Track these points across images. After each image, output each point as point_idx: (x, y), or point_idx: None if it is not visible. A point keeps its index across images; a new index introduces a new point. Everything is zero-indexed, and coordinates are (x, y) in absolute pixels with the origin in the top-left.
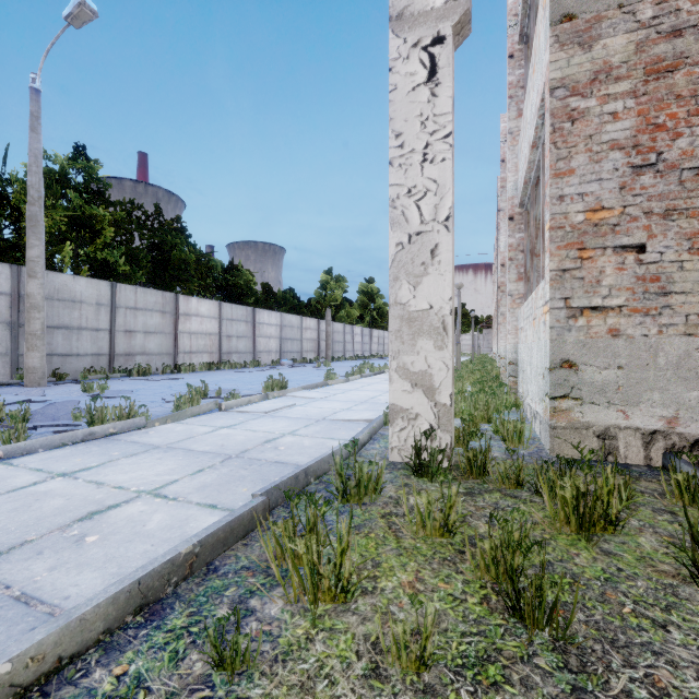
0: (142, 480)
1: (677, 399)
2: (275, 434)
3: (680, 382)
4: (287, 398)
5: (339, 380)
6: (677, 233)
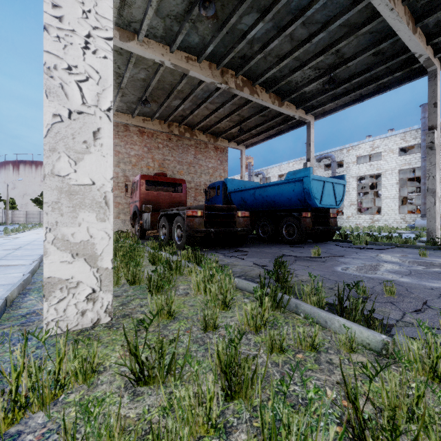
0: (23, 243)
1: (114, 227)
2: (33, 240)
3: (114, 225)
4: (6, 238)
5: (13, 233)
6: (114, 205)
